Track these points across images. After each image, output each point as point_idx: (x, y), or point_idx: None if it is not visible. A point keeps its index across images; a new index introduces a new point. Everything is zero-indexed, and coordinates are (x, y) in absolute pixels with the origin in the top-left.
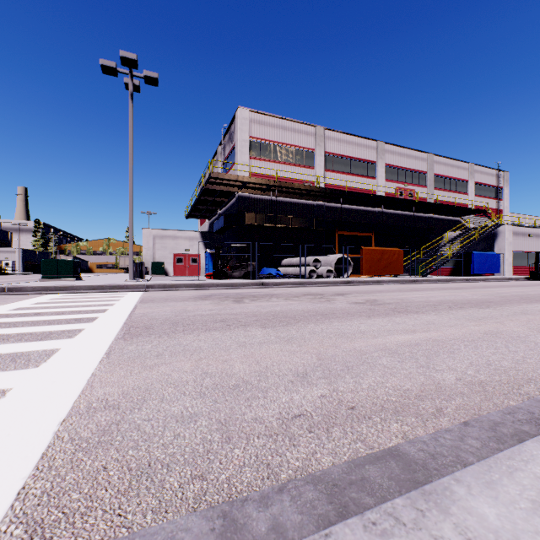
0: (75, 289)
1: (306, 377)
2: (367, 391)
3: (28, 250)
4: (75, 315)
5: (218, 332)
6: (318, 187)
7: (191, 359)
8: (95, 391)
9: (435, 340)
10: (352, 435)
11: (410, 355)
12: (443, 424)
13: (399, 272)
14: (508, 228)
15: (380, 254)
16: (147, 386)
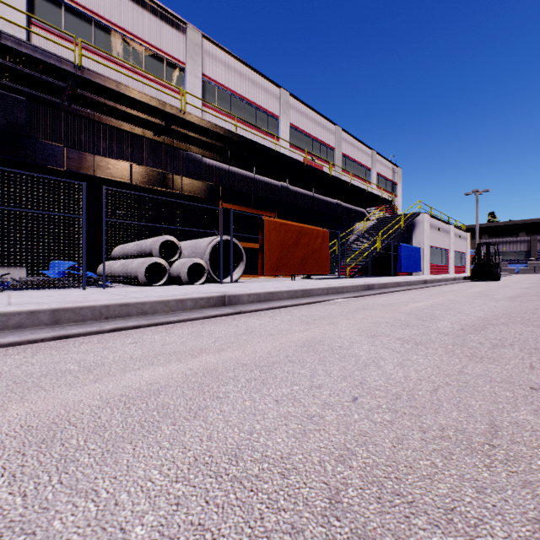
0: None
1: None
2: None
3: None
4: None
5: None
6: (183, 111)
7: None
8: None
9: None
10: None
11: None
12: None
13: (324, 270)
14: (426, 217)
15: (295, 234)
16: None
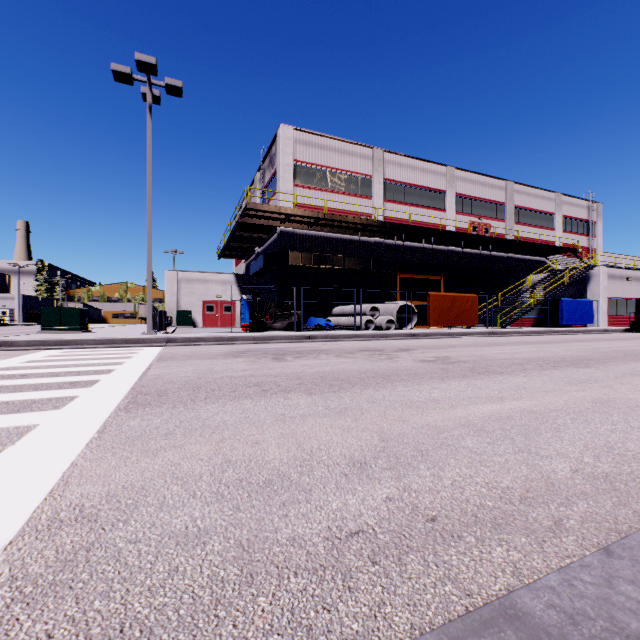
0: (79, 344)
1: (365, 468)
2: (451, 490)
3: (29, 296)
4: (72, 377)
5: (250, 401)
6: (376, 221)
7: (210, 439)
8: (69, 490)
9: (532, 411)
10: (437, 569)
11: (502, 434)
12: (569, 548)
13: (473, 323)
14: (603, 270)
15: (450, 301)
16: (144, 482)
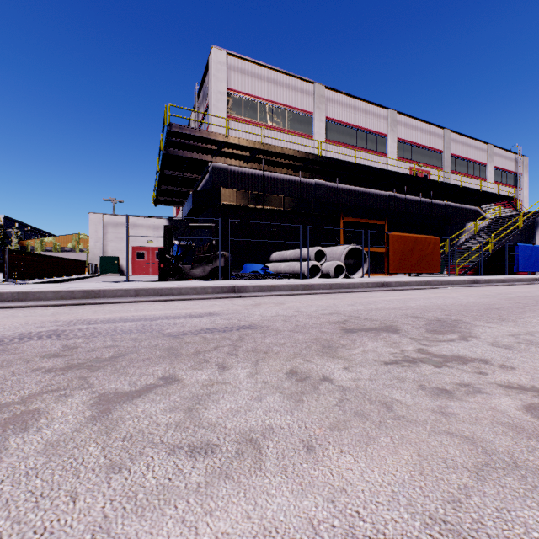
0: None
1: None
2: None
3: None
4: None
5: None
6: (320, 156)
7: None
8: None
9: None
10: None
11: None
12: None
13: (435, 270)
14: None
15: (411, 243)
16: None
